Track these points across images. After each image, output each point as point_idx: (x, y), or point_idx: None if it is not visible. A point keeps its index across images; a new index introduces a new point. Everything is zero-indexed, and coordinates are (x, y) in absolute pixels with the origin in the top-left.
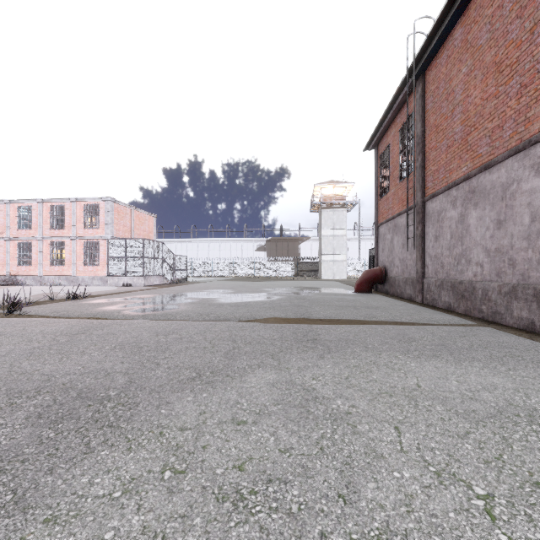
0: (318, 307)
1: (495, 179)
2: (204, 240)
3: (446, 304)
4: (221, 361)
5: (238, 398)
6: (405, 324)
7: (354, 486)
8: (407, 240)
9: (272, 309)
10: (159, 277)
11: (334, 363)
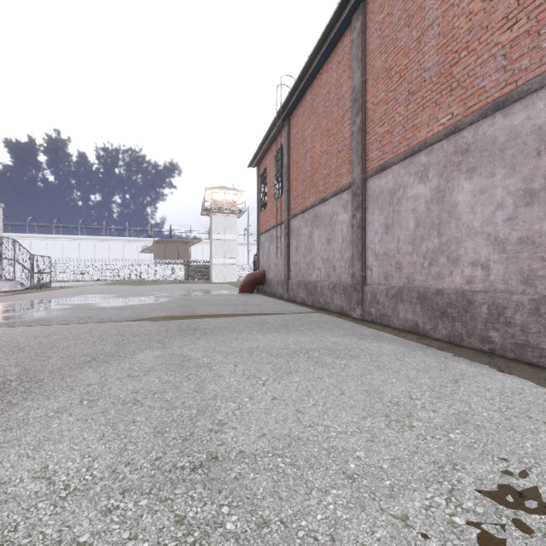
0: (203, 306)
1: (327, 210)
2: (73, 238)
3: (302, 299)
4: (113, 349)
5: (131, 366)
6: (268, 314)
7: (204, 387)
8: (276, 249)
9: (159, 309)
10: (10, 281)
11: (207, 341)
